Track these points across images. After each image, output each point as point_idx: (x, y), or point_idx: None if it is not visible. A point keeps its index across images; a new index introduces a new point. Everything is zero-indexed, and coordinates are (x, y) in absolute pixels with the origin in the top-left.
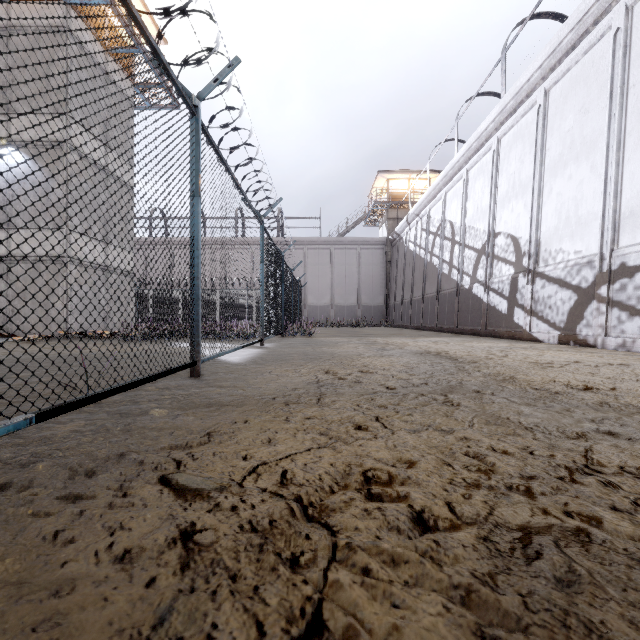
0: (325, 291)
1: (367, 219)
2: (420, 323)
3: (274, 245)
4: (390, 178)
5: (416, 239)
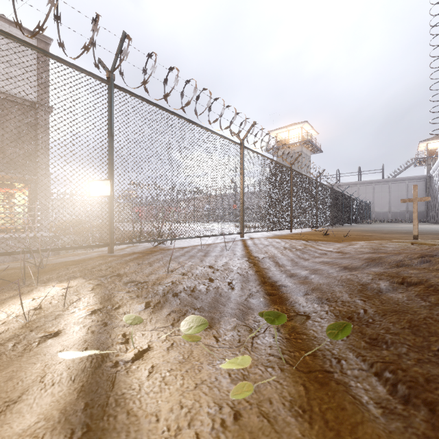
0: (385, 205)
1: (415, 164)
2: (433, 220)
3: (359, 201)
4: (429, 142)
5: (435, 181)
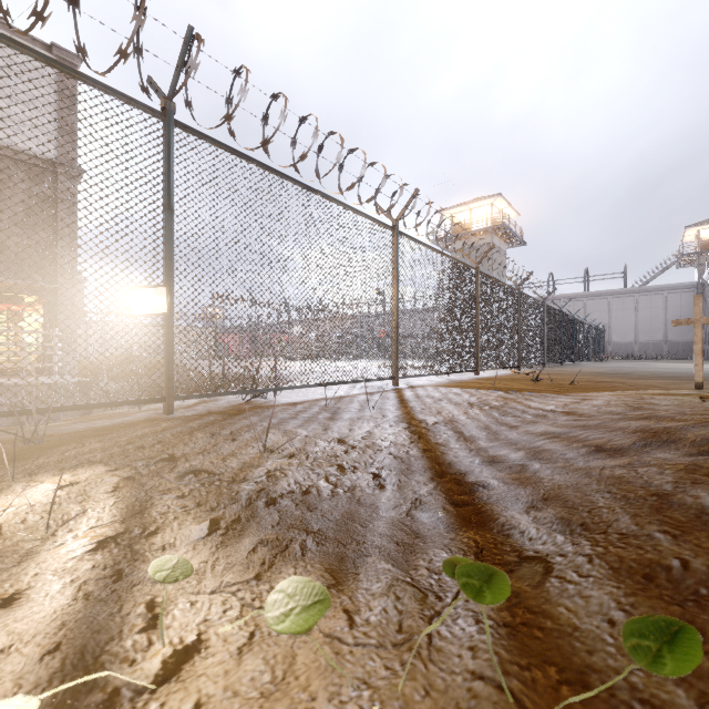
0: (629, 331)
1: (678, 263)
2: None
3: (586, 324)
4: (701, 228)
5: None
